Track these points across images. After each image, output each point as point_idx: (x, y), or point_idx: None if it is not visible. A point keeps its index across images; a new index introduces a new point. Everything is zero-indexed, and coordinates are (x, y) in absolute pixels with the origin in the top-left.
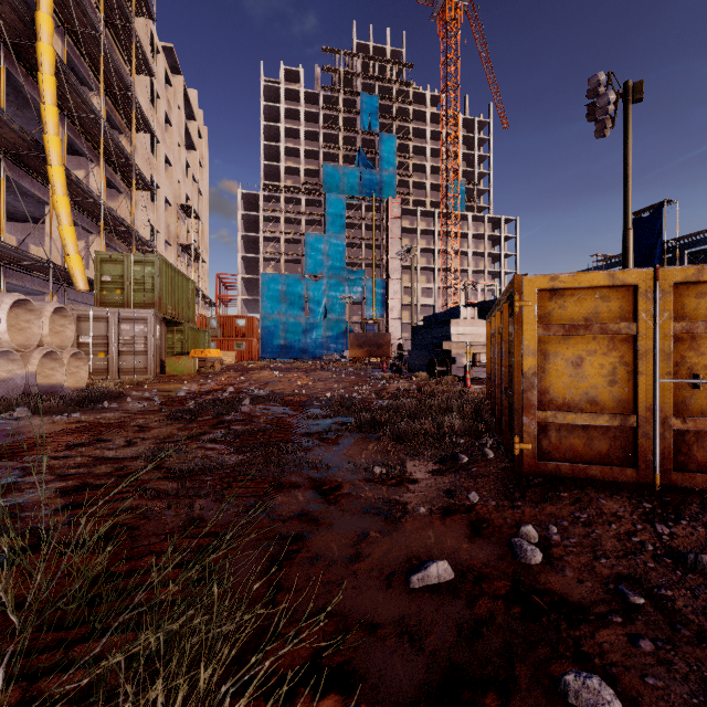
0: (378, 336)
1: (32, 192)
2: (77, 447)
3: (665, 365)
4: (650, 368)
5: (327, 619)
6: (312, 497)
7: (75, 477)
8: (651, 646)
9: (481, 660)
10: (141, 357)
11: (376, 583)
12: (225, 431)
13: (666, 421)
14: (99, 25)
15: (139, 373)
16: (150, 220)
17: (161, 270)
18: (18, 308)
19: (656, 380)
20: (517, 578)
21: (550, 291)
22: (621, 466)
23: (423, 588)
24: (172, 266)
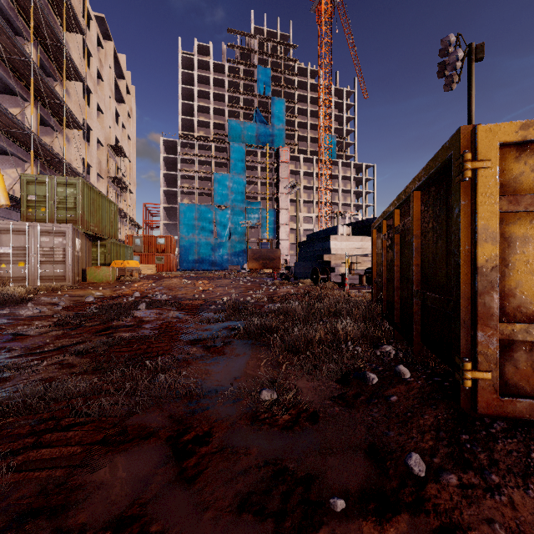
0: (270, 252)
1: None
2: None
3: None
4: None
5: None
6: (159, 464)
7: None
8: None
9: None
10: (60, 266)
11: None
12: (101, 340)
13: None
14: None
15: (58, 281)
16: (83, 155)
17: (83, 191)
18: None
19: None
20: None
21: (517, 146)
22: None
23: None
24: (95, 189)
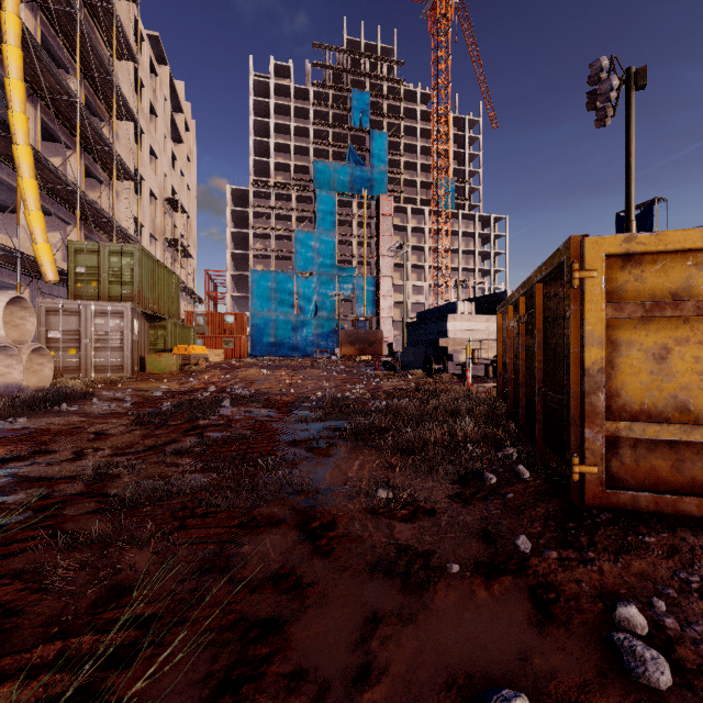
0: (369, 333)
1: (0, 177)
2: (7, 463)
3: None
4: None
5: None
6: (295, 543)
7: None
8: None
9: None
10: (117, 354)
11: None
12: (196, 440)
13: None
14: (75, 2)
15: (115, 371)
16: (134, 212)
17: (141, 261)
18: None
19: None
20: None
21: (622, 257)
22: None
23: None
24: (154, 258)
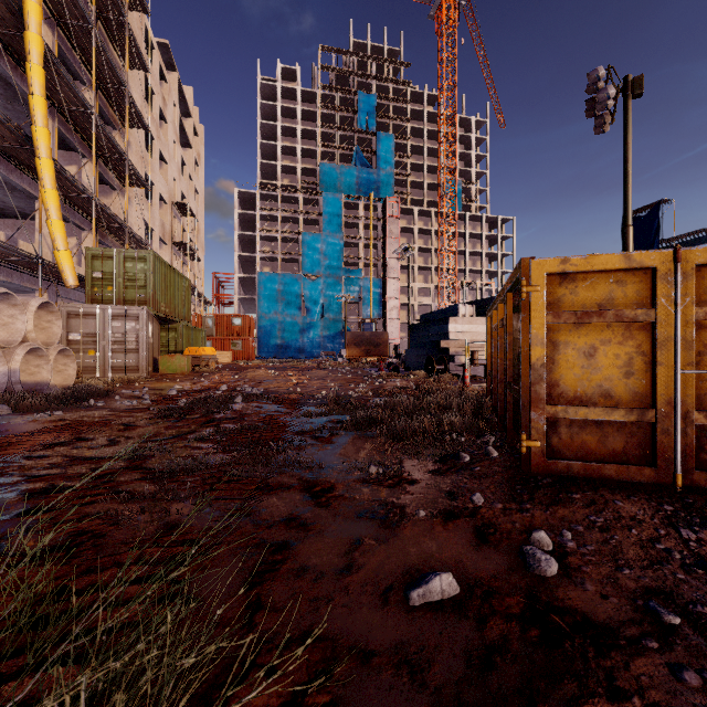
0: (375, 335)
1: (21, 187)
2: (55, 447)
3: (687, 354)
4: (670, 358)
5: (312, 645)
6: (301, 500)
7: (45, 479)
8: (698, 680)
9: (496, 699)
10: (133, 355)
11: (370, 600)
12: (214, 429)
13: (688, 416)
14: (91, 17)
15: (131, 372)
16: (145, 217)
17: (154, 266)
18: (1, 303)
19: (677, 371)
20: (532, 593)
21: (560, 275)
22: (638, 465)
23: (425, 605)
24: (166, 263)
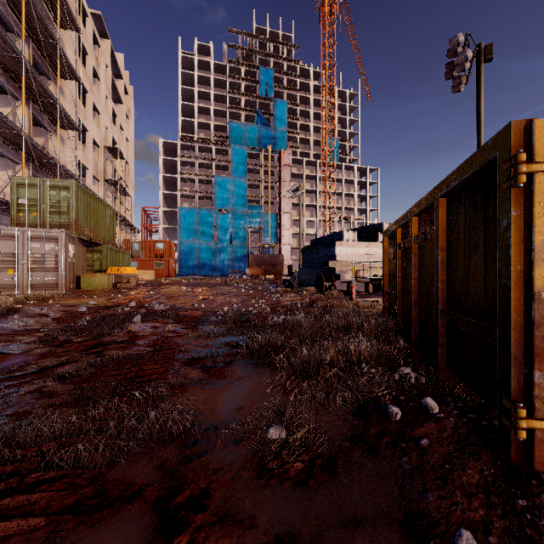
0: (273, 257)
1: None
2: None
3: None
4: None
5: None
6: (142, 543)
7: None
8: None
9: None
10: (52, 273)
11: None
12: (88, 360)
13: None
14: None
15: (50, 289)
16: (79, 157)
17: (77, 195)
18: None
19: None
20: None
21: None
22: None
23: None
24: (90, 193)
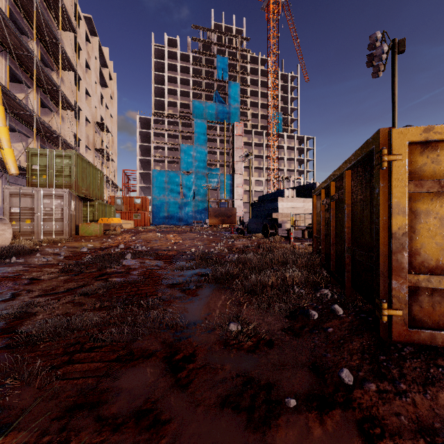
0: (228, 210)
1: None
2: None
3: None
4: None
5: None
6: (160, 375)
7: None
8: None
9: None
10: (59, 223)
11: None
12: (101, 284)
13: None
14: None
15: (57, 235)
16: (74, 131)
17: (76, 162)
18: None
19: None
20: None
21: (421, 144)
22: None
23: None
24: (85, 160)
